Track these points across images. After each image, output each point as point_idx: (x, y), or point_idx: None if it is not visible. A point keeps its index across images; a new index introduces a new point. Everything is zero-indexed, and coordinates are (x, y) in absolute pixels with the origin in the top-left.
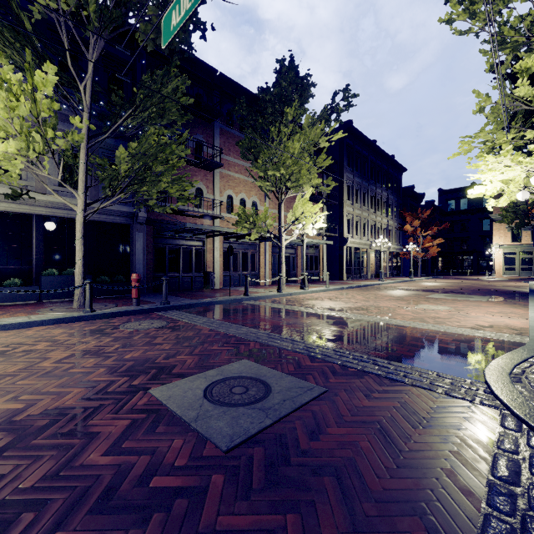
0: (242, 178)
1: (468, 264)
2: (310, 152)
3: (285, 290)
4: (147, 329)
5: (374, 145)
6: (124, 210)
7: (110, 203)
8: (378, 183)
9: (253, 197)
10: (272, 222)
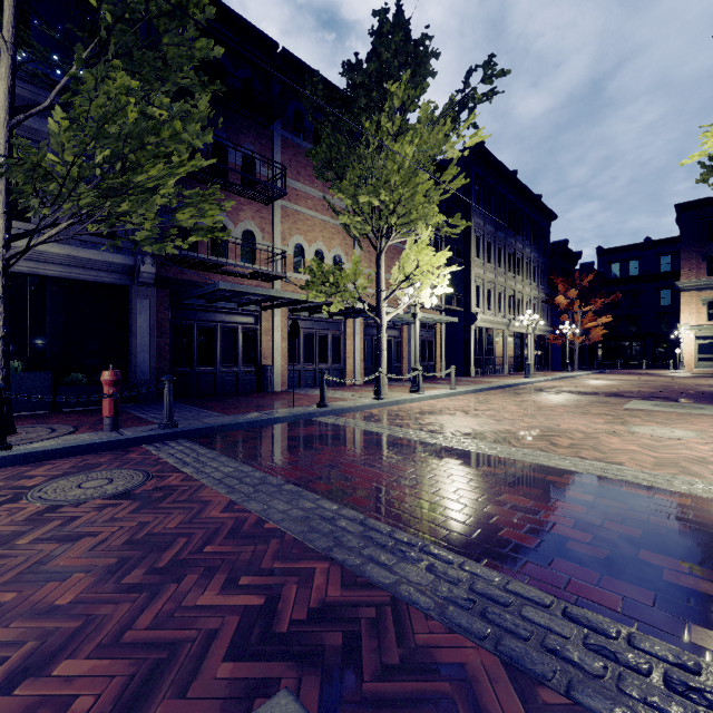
0: (318, 218)
1: (640, 352)
2: (429, 167)
3: (387, 395)
4: (82, 501)
5: (513, 178)
6: (116, 261)
7: (92, 248)
8: (518, 235)
9: (335, 248)
10: (366, 282)
